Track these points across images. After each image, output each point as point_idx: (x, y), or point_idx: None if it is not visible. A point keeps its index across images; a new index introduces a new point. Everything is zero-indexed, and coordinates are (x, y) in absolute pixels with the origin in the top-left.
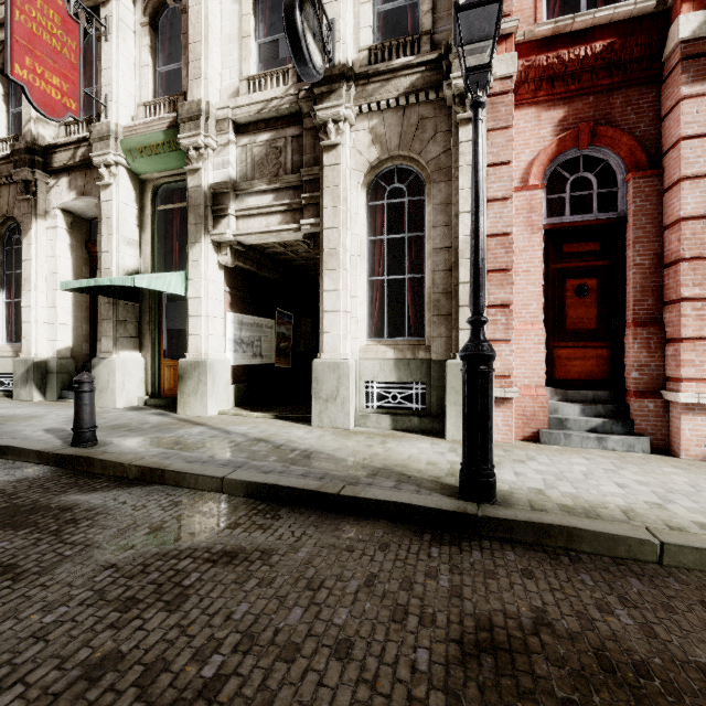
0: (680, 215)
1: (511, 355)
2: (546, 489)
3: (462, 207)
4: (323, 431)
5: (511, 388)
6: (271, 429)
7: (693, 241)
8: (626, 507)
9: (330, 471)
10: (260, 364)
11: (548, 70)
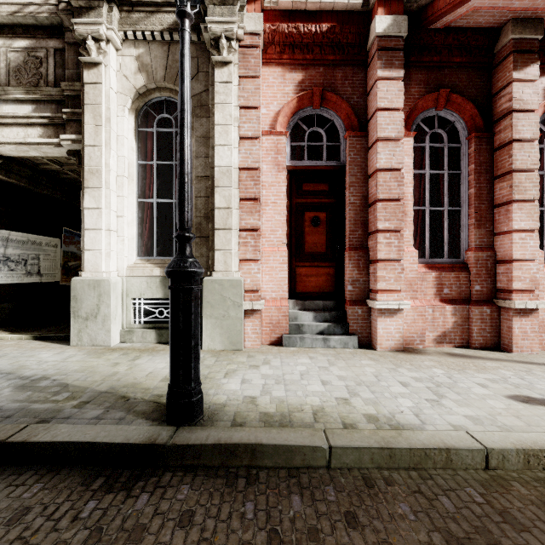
0: (376, 167)
1: (259, 273)
2: (260, 396)
3: (218, 141)
4: (77, 351)
5: (258, 301)
6: (13, 353)
7: (384, 187)
8: (318, 407)
9: (31, 404)
10: (38, 283)
11: (289, 37)
